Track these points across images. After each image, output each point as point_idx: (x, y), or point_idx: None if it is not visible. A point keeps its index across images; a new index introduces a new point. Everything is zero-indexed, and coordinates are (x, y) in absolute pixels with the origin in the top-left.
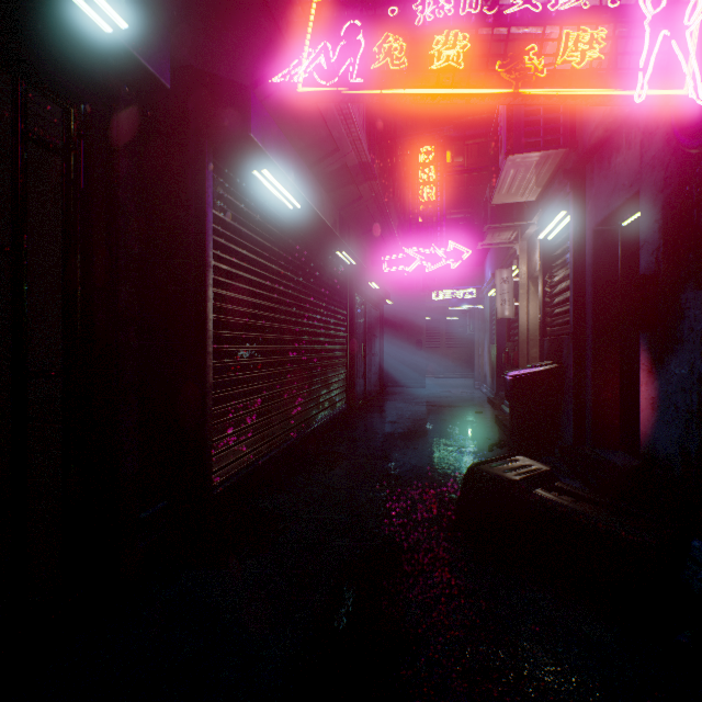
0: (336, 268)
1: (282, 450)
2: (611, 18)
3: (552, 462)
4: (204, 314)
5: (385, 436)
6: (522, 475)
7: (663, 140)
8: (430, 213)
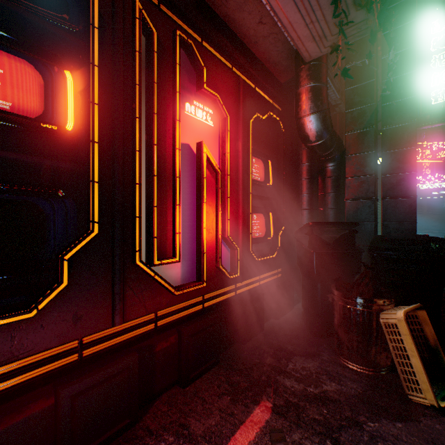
0: None
1: None
2: None
3: None
4: None
5: None
6: None
7: None
8: (427, 164)
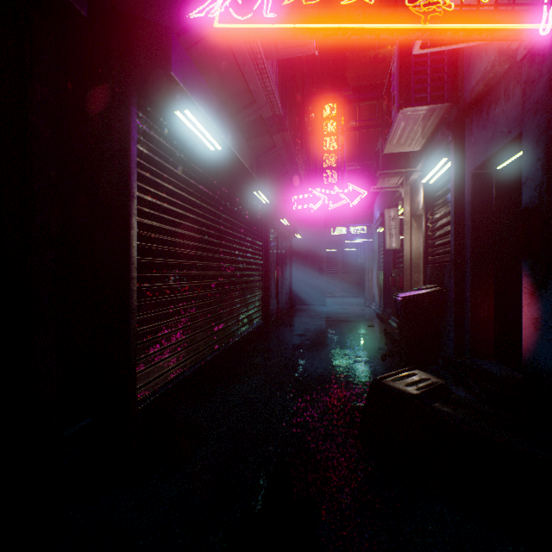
0: (253, 206)
1: (205, 363)
2: None
3: (437, 370)
4: (127, 241)
5: (295, 347)
6: (422, 389)
7: (546, 86)
8: (332, 160)
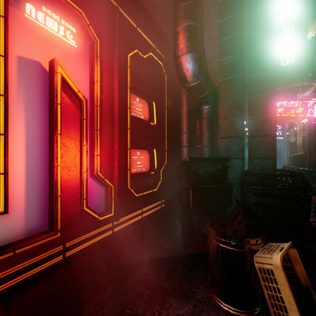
0: None
1: None
2: (304, 105)
3: None
4: None
5: None
6: (292, 166)
7: None
8: None
